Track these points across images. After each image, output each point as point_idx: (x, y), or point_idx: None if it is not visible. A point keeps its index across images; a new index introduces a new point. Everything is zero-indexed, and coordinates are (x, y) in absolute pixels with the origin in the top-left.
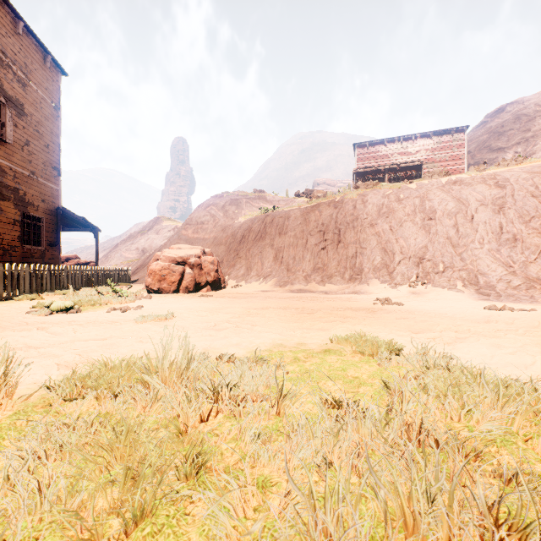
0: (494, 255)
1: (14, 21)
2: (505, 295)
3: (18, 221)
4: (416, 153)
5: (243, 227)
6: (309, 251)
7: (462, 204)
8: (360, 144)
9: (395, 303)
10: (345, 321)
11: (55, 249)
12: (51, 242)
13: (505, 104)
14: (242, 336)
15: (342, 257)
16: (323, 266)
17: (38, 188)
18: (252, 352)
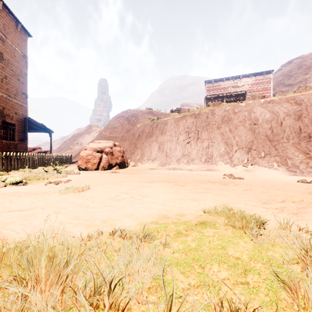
0: (296, 146)
1: None
2: (306, 172)
3: None
4: (242, 86)
5: (139, 130)
6: (179, 144)
7: (275, 115)
8: (209, 81)
9: (237, 177)
10: (208, 192)
11: (24, 143)
12: (21, 138)
13: (292, 59)
14: (134, 206)
15: (200, 148)
16: (188, 153)
17: (12, 105)
18: (141, 225)
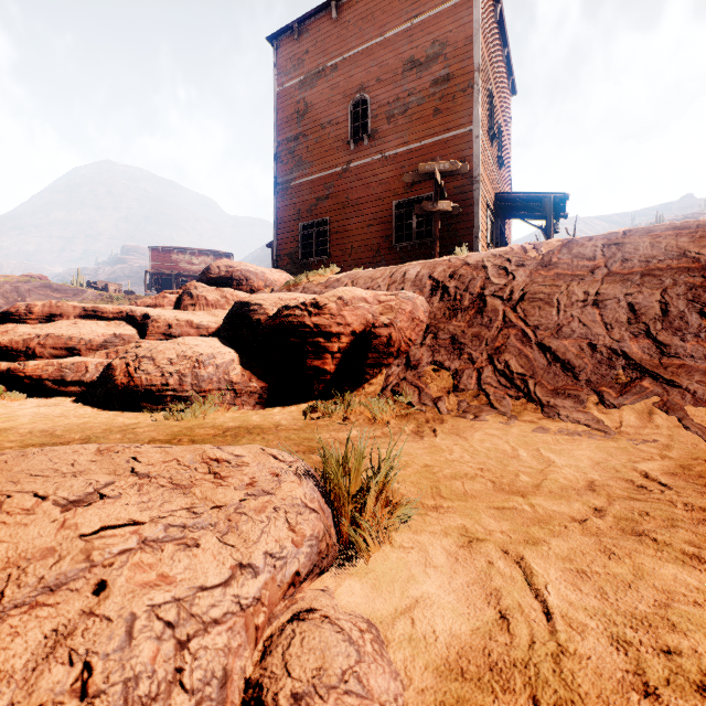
0: None
1: None
2: None
3: None
4: (199, 264)
5: None
6: None
7: None
8: (154, 248)
9: None
10: None
11: None
12: None
13: None
14: None
15: None
16: None
17: None
18: None
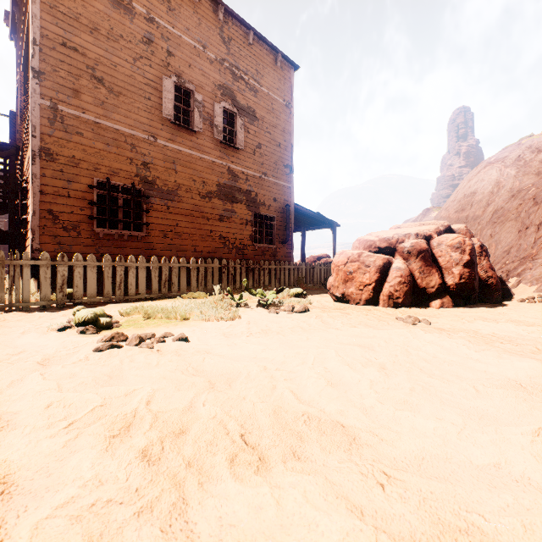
0: None
1: (246, 34)
2: None
3: (250, 221)
4: None
5: None
6: None
7: None
8: None
9: None
10: None
11: (287, 247)
12: (283, 239)
13: None
14: None
15: None
16: None
17: (269, 187)
18: None
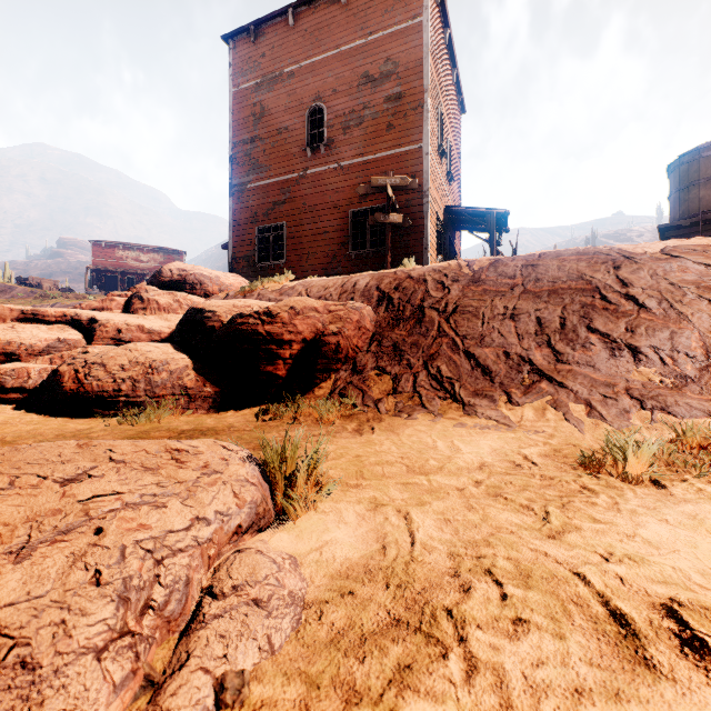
0: None
1: None
2: None
3: None
4: (148, 262)
5: None
6: None
7: None
8: (97, 243)
9: None
10: None
11: None
12: None
13: None
14: None
15: None
16: None
17: None
18: None
